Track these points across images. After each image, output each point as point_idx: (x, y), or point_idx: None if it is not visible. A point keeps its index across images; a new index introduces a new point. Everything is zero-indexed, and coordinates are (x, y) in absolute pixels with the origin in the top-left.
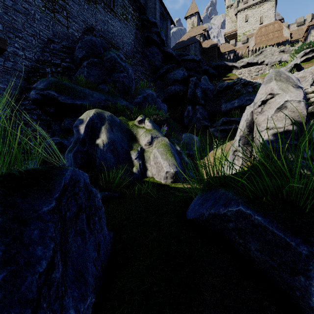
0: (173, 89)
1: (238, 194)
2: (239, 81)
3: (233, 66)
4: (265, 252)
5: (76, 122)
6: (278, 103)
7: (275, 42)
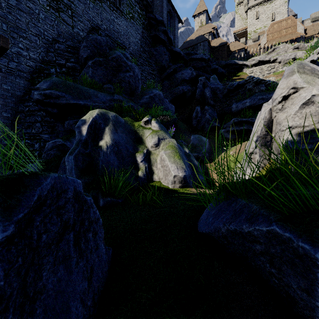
0: (181, 89)
1: (267, 207)
2: (251, 79)
3: (244, 65)
4: (316, 295)
5: (78, 123)
6: (304, 98)
7: (288, 39)
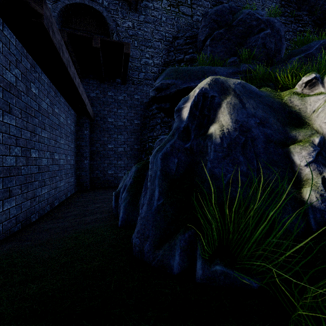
0: None
1: None
2: None
3: None
4: None
5: (178, 104)
6: None
7: None
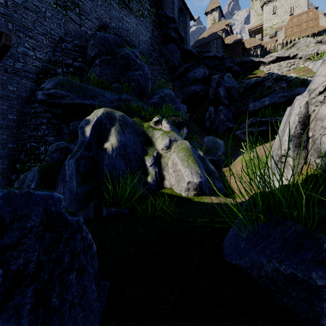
0: (193, 89)
1: None
2: (270, 76)
3: (261, 62)
4: None
5: (81, 123)
6: None
7: (309, 33)
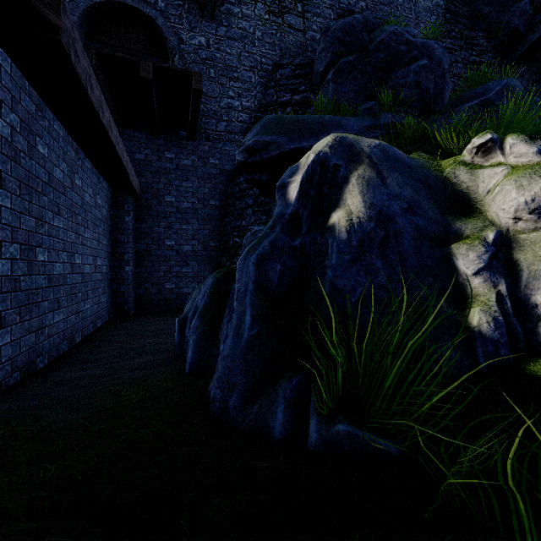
0: None
1: None
2: None
3: None
4: None
5: (282, 176)
6: None
7: None
